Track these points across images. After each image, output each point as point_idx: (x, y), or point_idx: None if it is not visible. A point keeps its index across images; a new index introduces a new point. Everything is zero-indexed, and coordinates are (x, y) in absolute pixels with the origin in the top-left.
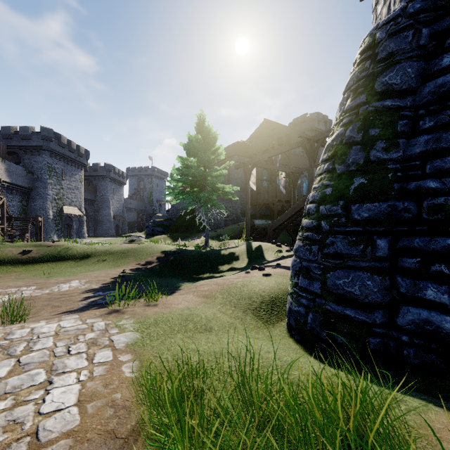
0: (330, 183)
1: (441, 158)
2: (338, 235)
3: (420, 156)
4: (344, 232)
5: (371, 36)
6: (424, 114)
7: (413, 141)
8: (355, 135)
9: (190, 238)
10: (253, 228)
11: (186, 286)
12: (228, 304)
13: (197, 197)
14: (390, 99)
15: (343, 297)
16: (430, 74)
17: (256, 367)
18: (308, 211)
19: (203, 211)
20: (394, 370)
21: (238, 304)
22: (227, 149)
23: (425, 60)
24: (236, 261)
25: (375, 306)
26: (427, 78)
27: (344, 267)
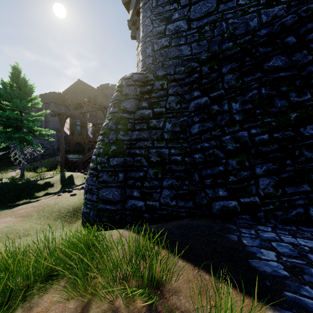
0: (102, 147)
1: (140, 142)
2: (104, 172)
3: (135, 139)
4: (107, 171)
5: (121, 81)
6: (137, 123)
7: (133, 133)
8: (113, 126)
9: (2, 170)
10: (67, 162)
11: (3, 213)
12: (42, 218)
13: (12, 137)
14: (126, 114)
15: (106, 200)
16: (139, 107)
17: (57, 241)
18: (92, 160)
19: (19, 148)
20: (122, 226)
21: (50, 216)
22: (44, 96)
23: (138, 100)
24: (51, 188)
25: (118, 202)
26: (139, 108)
27: (106, 187)
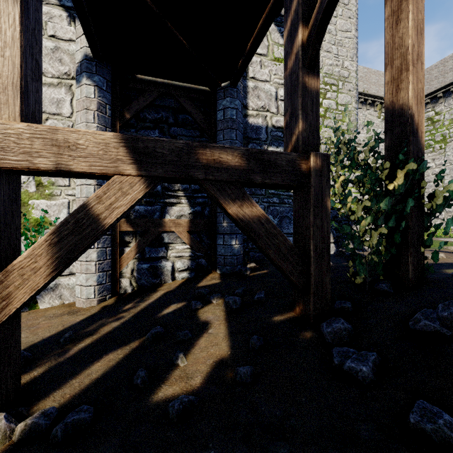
0: None
1: None
2: None
3: None
4: None
5: None
6: None
7: None
8: None
9: None
10: None
11: None
12: None
13: None
14: None
15: None
16: None
17: None
18: None
19: None
20: None
21: None
22: None
23: None
24: None
25: None
26: None
27: None
